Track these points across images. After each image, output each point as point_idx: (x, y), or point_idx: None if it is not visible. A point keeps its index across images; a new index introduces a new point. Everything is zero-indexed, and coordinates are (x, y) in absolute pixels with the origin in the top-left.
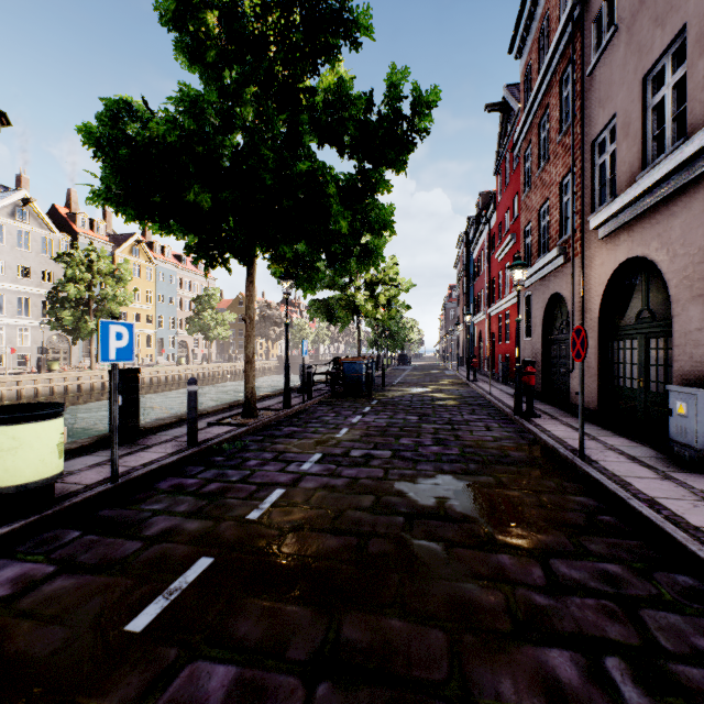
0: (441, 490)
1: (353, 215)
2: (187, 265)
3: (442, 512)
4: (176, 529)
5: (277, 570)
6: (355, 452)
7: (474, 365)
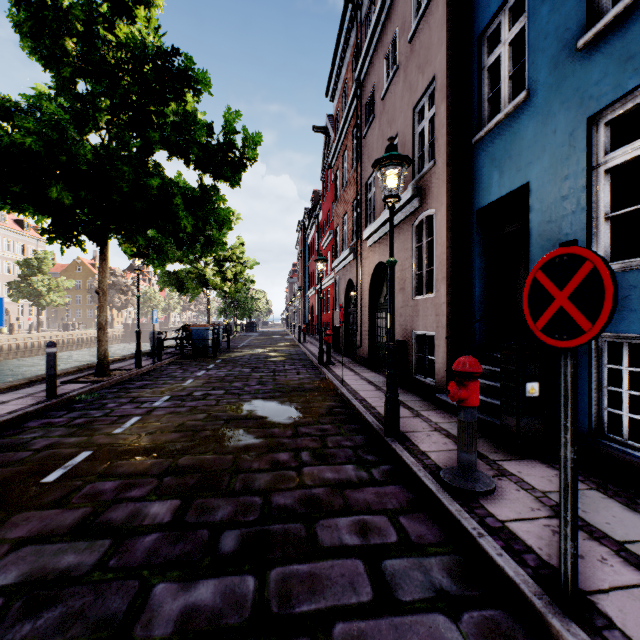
0: (252, 407)
1: (196, 218)
2: (8, 223)
3: (249, 416)
4: (57, 443)
5: (139, 450)
6: (197, 393)
7: (304, 330)
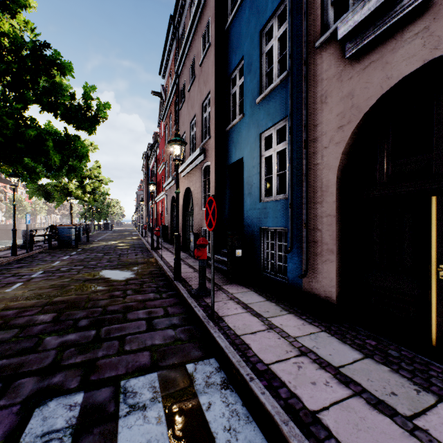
0: (102, 273)
1: (63, 155)
2: None
3: (99, 278)
4: None
5: (26, 297)
6: (64, 268)
7: (145, 228)
